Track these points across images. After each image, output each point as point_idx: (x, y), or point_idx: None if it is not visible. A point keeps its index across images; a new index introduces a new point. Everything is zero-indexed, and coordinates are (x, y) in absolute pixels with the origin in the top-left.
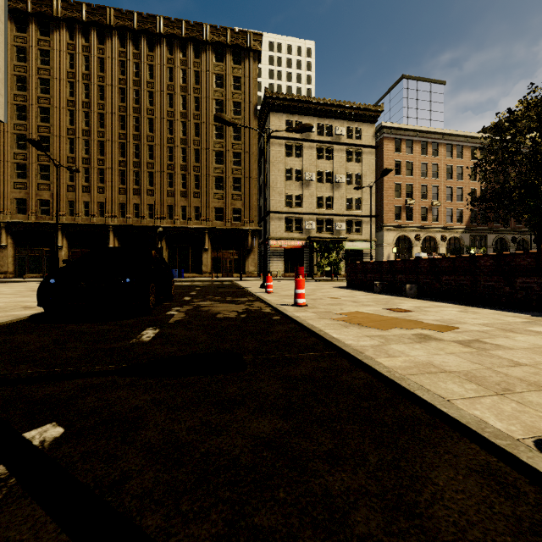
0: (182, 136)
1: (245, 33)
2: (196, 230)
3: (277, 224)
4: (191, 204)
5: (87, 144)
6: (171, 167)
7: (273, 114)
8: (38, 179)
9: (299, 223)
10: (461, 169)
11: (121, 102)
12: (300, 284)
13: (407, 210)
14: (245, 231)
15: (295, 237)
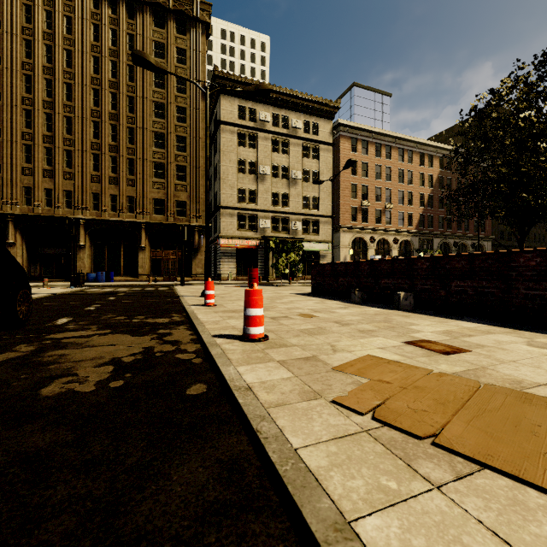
0: (111, 110)
1: None
2: (130, 225)
3: (228, 221)
4: (124, 193)
5: None
6: (97, 146)
7: (223, 97)
8: None
9: (253, 221)
10: (412, 174)
11: (26, 58)
12: (254, 300)
13: (362, 212)
14: (191, 228)
15: (248, 236)
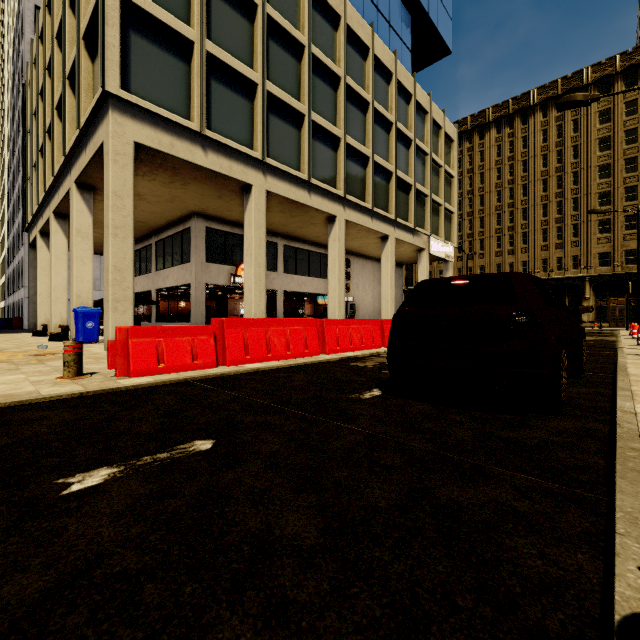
0: (557, 190)
1: None
2: (574, 280)
3: None
4: (568, 254)
5: (470, 222)
6: (545, 223)
7: None
8: None
9: None
10: None
11: (497, 180)
12: (634, 328)
13: None
14: None
15: None
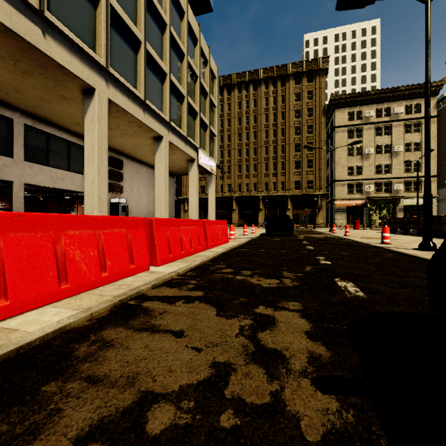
0: (273, 138)
1: (315, 60)
2: (282, 197)
3: (340, 189)
4: (279, 180)
5: (222, 153)
6: (267, 158)
7: (337, 110)
8: (200, 175)
9: (359, 187)
10: None
11: (239, 125)
12: (347, 228)
13: None
14: (315, 195)
15: (355, 198)
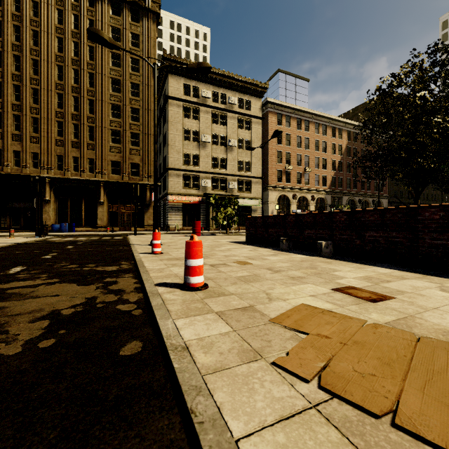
0: (74, 84)
1: None
2: (90, 183)
3: (175, 181)
4: (85, 155)
5: None
6: (60, 115)
7: (171, 76)
8: None
9: (196, 181)
10: (325, 144)
11: None
12: (194, 251)
13: (286, 174)
14: (143, 186)
15: (192, 193)
